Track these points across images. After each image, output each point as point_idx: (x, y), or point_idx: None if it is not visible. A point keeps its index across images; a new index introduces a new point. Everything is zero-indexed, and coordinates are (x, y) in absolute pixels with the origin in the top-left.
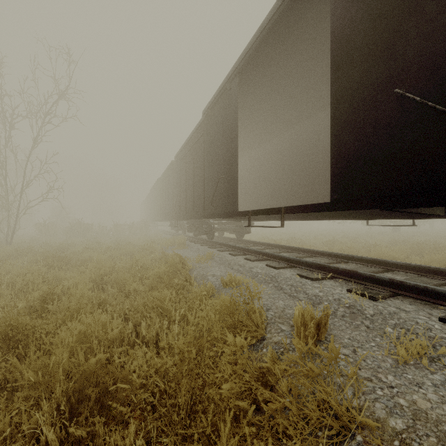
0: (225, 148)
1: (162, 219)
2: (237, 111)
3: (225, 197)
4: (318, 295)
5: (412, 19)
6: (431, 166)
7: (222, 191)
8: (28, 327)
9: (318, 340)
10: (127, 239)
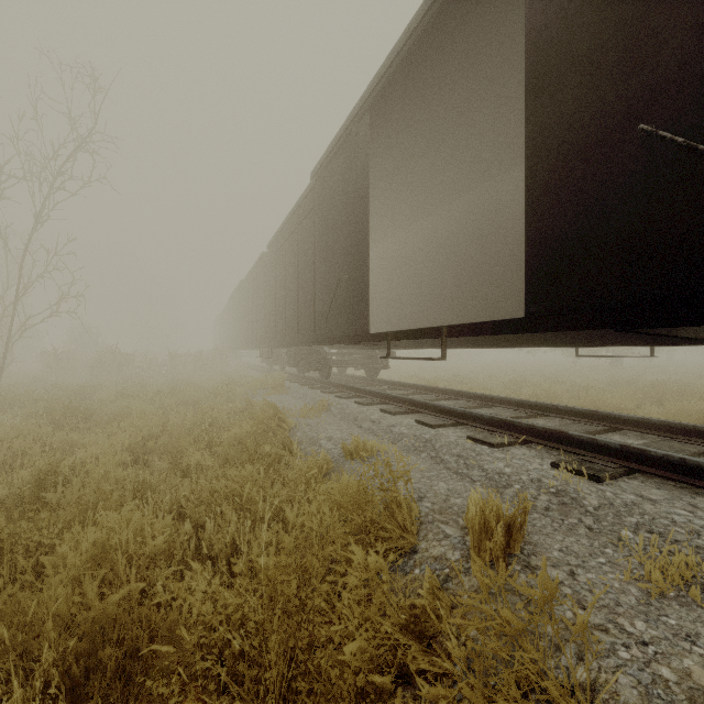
0: (349, 231)
1: (247, 345)
2: (368, 169)
3: (349, 310)
4: (503, 472)
5: (667, 6)
6: (702, 256)
7: (344, 301)
8: (3, 537)
9: (508, 554)
10: (190, 378)
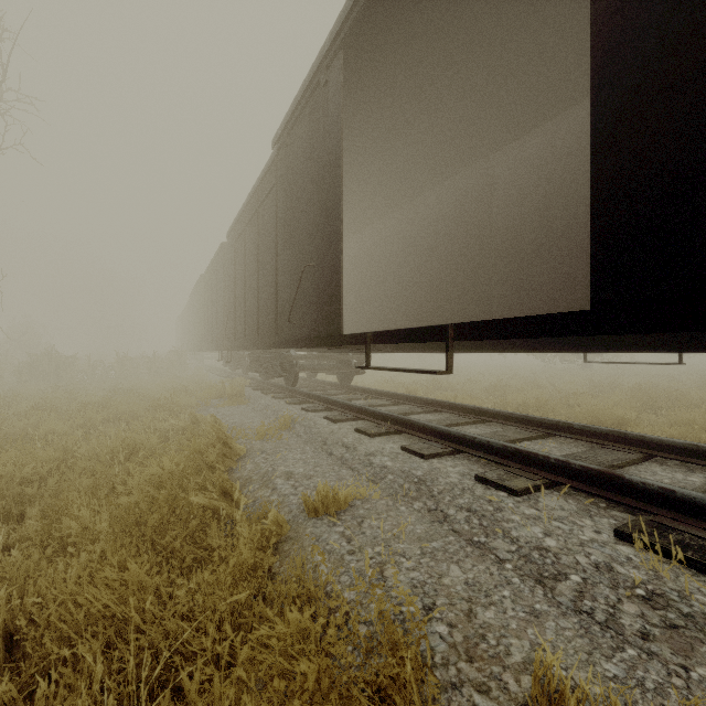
0: (316, 206)
1: (206, 347)
2: (340, 124)
3: (316, 305)
4: (545, 546)
5: None
6: None
7: (311, 294)
8: None
9: None
10: (137, 384)
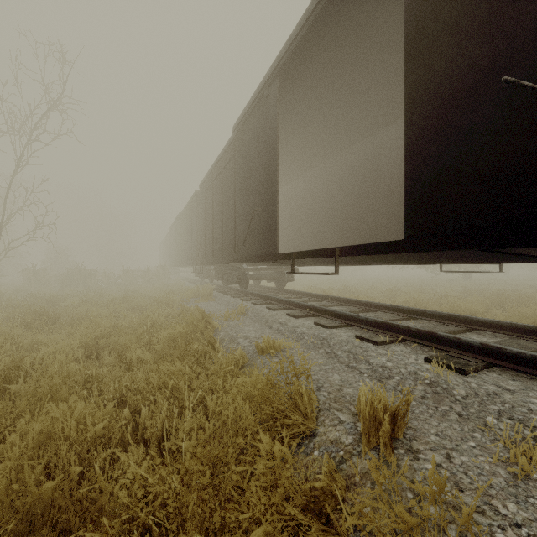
0: (261, 172)
1: (183, 263)
2: (277, 123)
3: (261, 235)
4: (385, 365)
5: None
6: None
7: (258, 228)
8: None
9: (393, 438)
10: (139, 289)
